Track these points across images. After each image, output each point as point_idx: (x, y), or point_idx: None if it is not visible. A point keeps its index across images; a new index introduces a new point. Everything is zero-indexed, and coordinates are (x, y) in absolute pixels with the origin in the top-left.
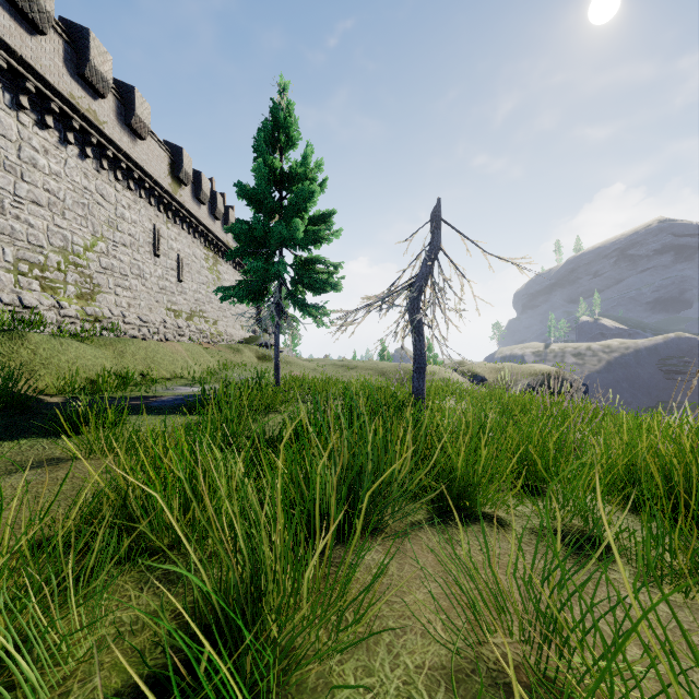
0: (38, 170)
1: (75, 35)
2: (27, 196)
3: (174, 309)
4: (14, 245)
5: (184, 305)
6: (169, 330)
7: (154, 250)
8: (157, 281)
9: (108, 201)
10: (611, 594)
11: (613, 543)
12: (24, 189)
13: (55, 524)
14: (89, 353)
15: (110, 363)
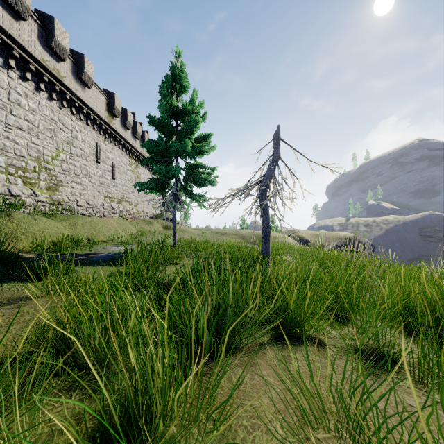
0: (21, 108)
1: (45, 21)
2: (14, 124)
3: (109, 196)
4: (6, 155)
5: (115, 194)
6: (106, 210)
7: (96, 159)
8: (99, 178)
9: (67, 127)
10: (397, 398)
11: (411, 384)
12: (12, 119)
13: (16, 346)
14: (53, 225)
15: (67, 231)
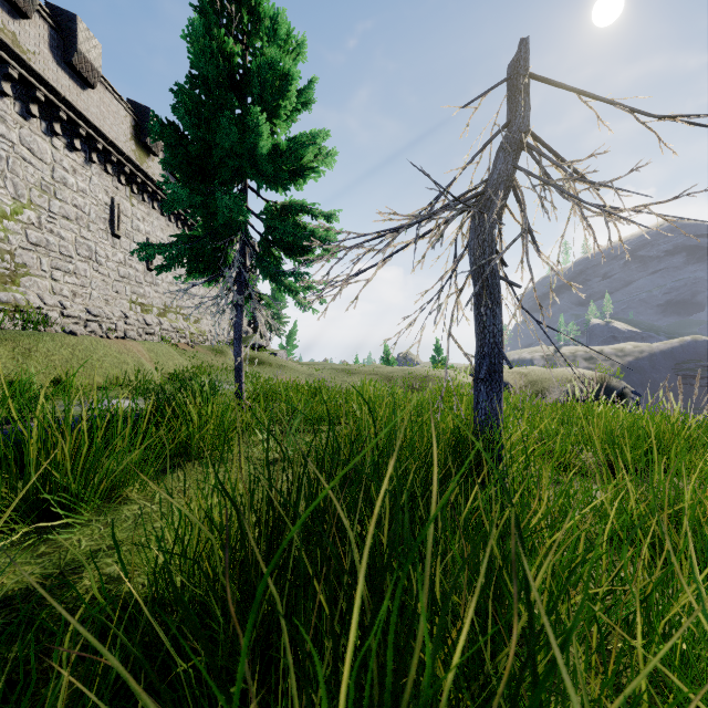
0: None
1: None
2: None
3: (141, 303)
4: None
5: (155, 298)
6: (133, 327)
7: (112, 229)
8: (117, 267)
9: (41, 159)
10: None
11: None
12: None
13: None
14: None
15: None
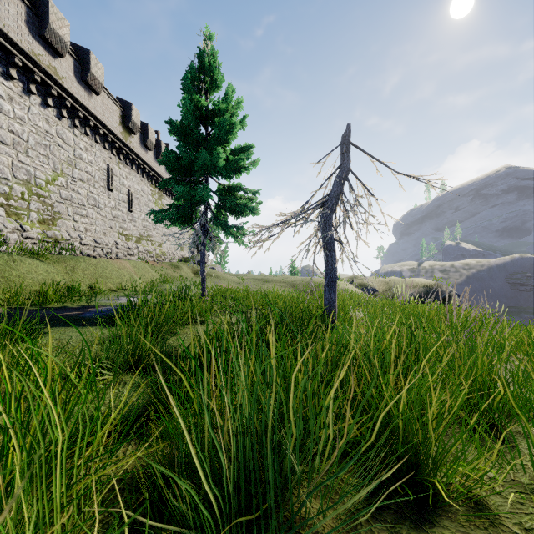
0: (3, 114)
1: (37, 2)
2: None
3: (125, 234)
4: None
5: (133, 230)
6: (121, 250)
7: (108, 185)
8: (111, 210)
9: (67, 144)
10: None
11: None
12: None
13: None
14: (41, 268)
15: (61, 277)
